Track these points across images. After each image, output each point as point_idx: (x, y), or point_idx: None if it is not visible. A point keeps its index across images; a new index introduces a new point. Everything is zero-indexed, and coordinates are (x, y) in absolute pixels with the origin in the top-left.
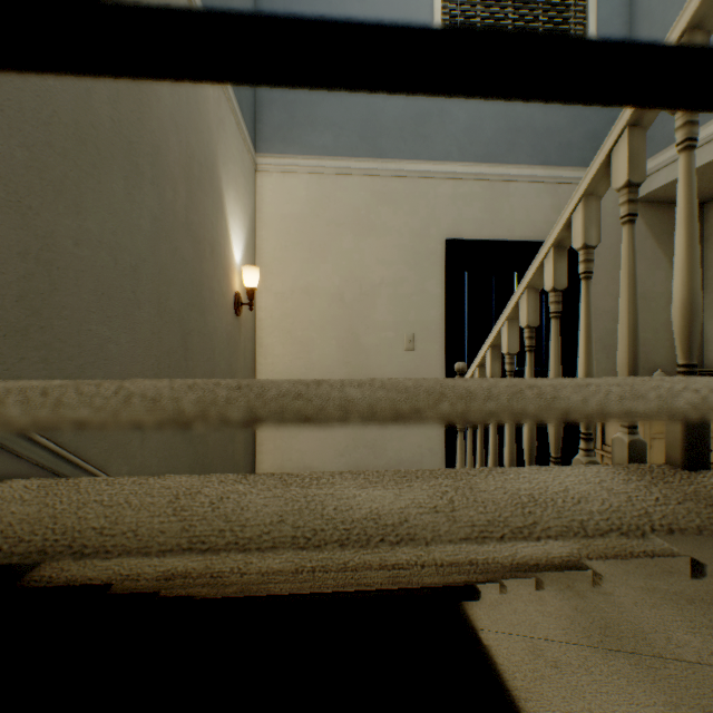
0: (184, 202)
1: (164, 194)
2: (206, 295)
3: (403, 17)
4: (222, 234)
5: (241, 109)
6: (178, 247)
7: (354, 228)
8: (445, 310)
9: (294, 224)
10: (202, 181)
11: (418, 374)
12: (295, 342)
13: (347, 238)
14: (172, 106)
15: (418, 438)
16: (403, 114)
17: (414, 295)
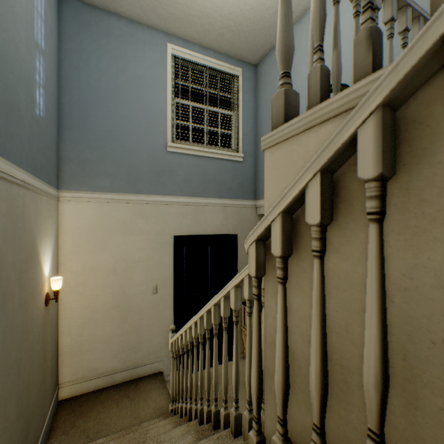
0: (18, 295)
1: (8, 310)
2: (30, 324)
3: (151, 120)
4: (38, 275)
5: (49, 182)
6: (15, 324)
7: (123, 232)
8: (173, 271)
9: (85, 231)
10: (27, 266)
11: (159, 305)
12: (86, 298)
13: (118, 237)
14: (12, 257)
15: (159, 338)
16: (151, 170)
17: (157, 265)
